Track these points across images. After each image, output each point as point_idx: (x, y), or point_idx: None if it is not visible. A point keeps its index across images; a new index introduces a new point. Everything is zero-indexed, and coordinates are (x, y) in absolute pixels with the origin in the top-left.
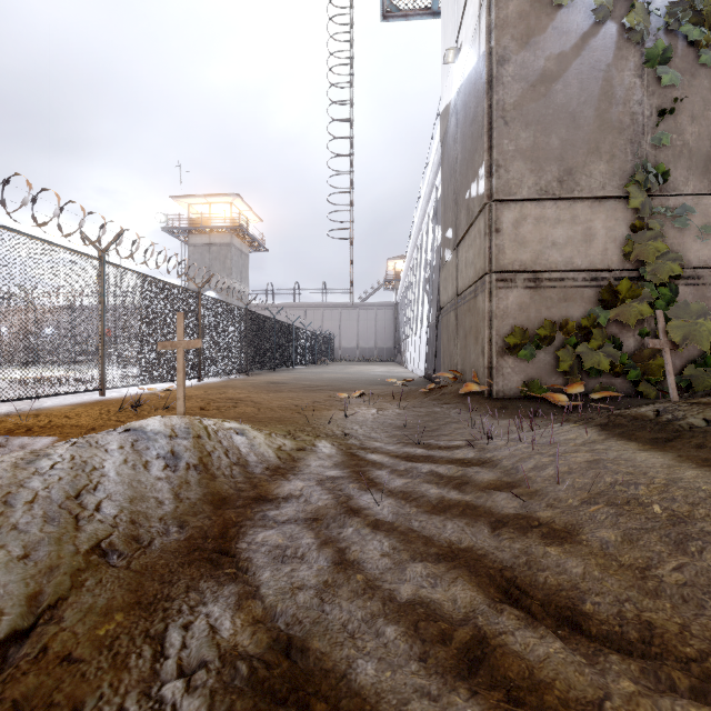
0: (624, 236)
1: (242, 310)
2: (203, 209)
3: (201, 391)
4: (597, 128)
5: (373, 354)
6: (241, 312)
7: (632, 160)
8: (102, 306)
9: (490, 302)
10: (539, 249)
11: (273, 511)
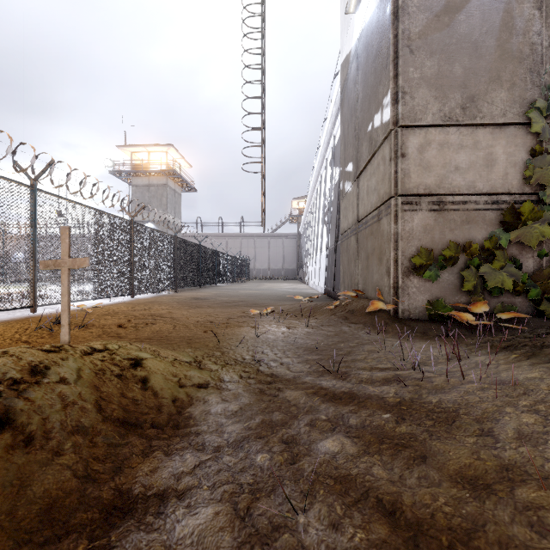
0: (524, 161)
1: (172, 237)
2: (144, 156)
3: (129, 307)
4: (498, 57)
5: (281, 274)
6: (171, 239)
7: (532, 88)
8: (34, 229)
9: (396, 224)
10: (443, 173)
11: (125, 540)
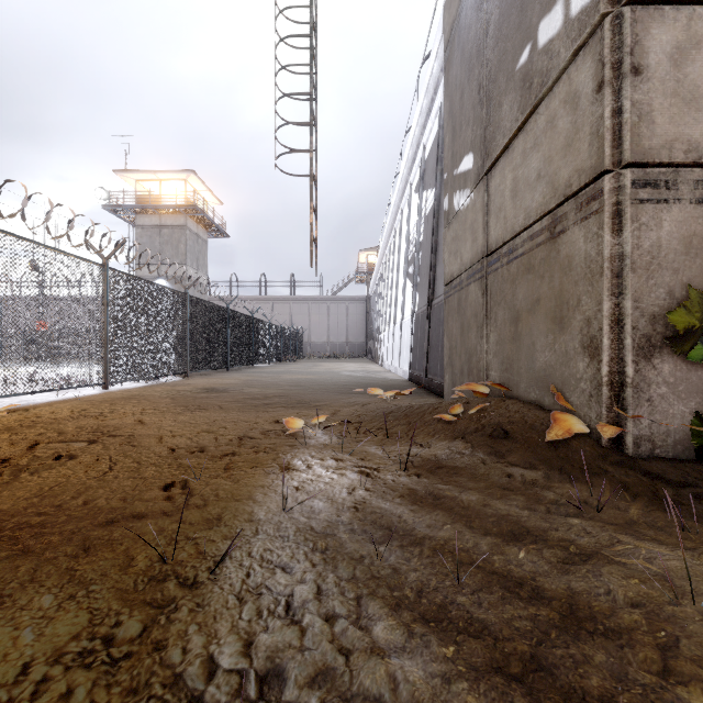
0: None
1: (180, 295)
2: (154, 187)
3: (76, 409)
4: None
5: (344, 351)
6: (178, 297)
7: None
8: None
9: (616, 235)
10: None
11: None
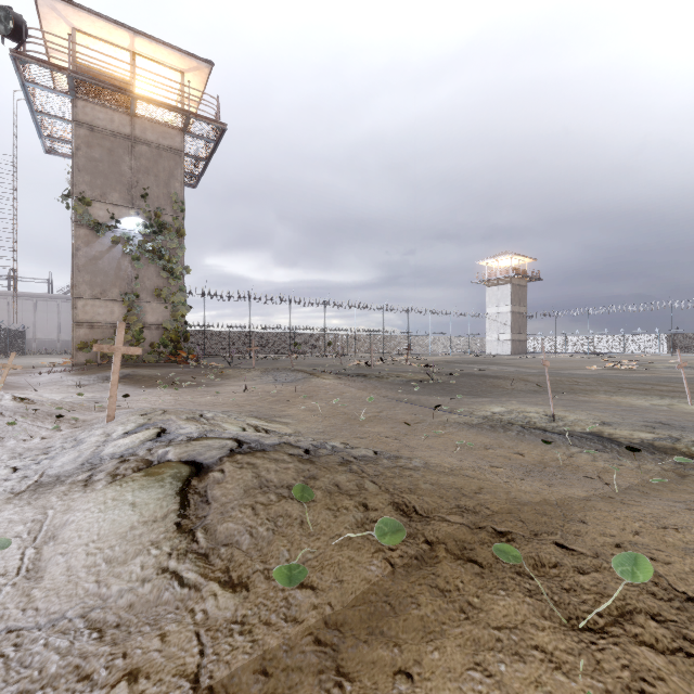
0: (126, 313)
1: None
2: None
3: None
4: (115, 278)
5: None
6: None
7: (128, 290)
8: None
9: (74, 333)
10: (93, 315)
11: None
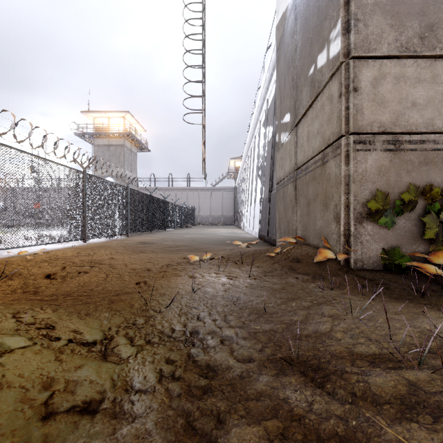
0: None
1: (124, 188)
2: (105, 121)
3: (75, 252)
4: None
5: (221, 221)
6: (123, 189)
7: None
8: None
9: (347, 166)
10: (398, 109)
11: None
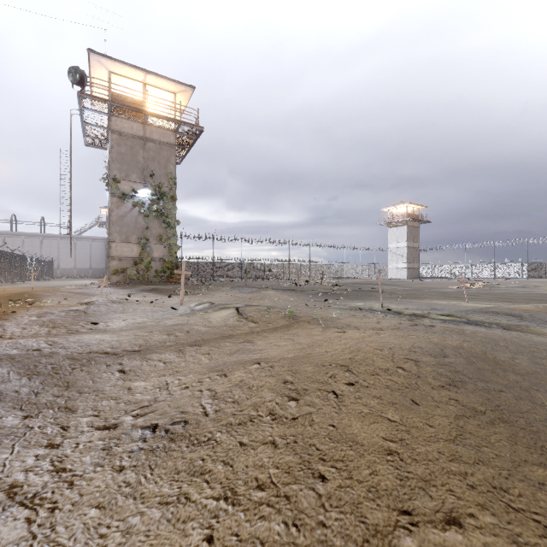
0: (140, 251)
1: None
2: None
3: None
4: (134, 228)
5: (89, 273)
6: None
7: (142, 236)
8: None
9: (110, 263)
10: (121, 252)
11: None
